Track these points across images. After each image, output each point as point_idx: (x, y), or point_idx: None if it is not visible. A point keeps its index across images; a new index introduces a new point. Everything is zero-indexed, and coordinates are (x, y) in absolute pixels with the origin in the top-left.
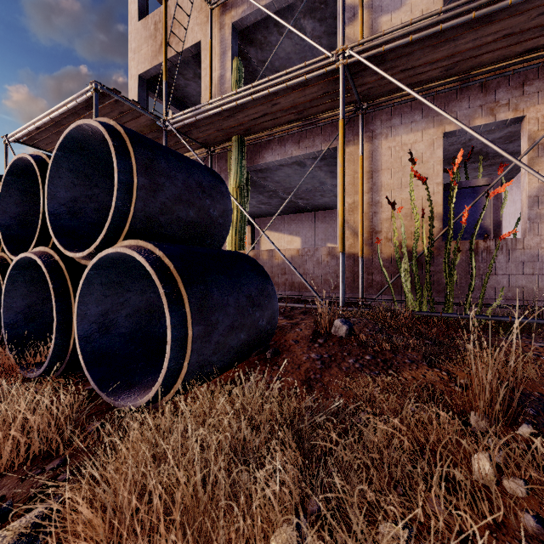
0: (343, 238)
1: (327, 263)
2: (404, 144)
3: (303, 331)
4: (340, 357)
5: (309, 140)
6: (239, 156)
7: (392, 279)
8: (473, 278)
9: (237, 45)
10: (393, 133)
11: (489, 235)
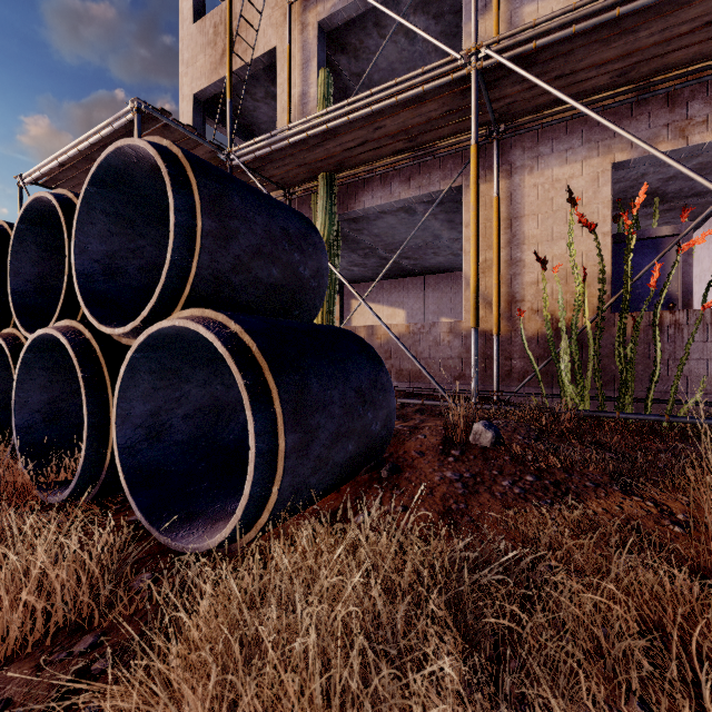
0: (477, 309)
1: (448, 343)
2: (556, 179)
3: (427, 438)
4: (488, 477)
5: (424, 177)
6: (328, 200)
7: (539, 365)
8: (658, 364)
9: (324, 52)
10: (541, 165)
11: (675, 304)
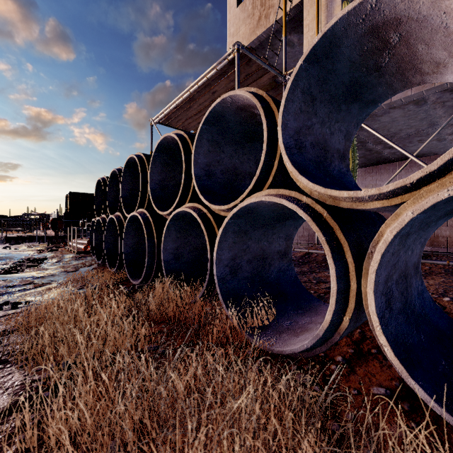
0: None
1: None
2: None
3: None
4: None
5: None
6: None
7: None
8: None
9: None
10: None
11: None
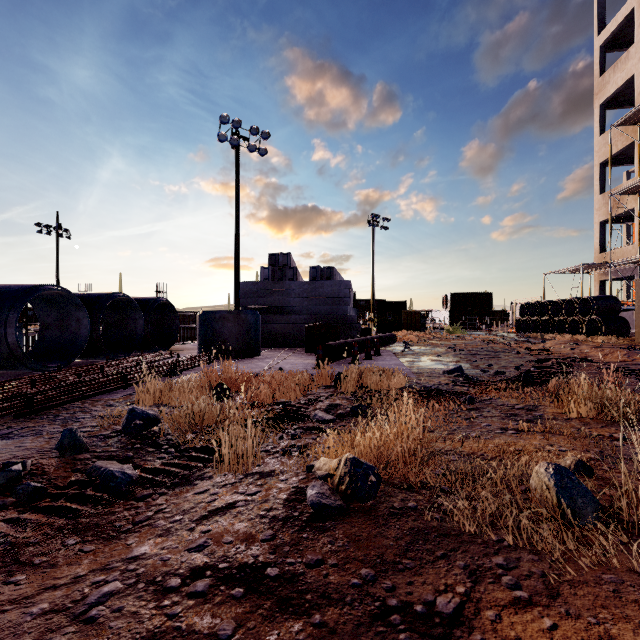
0: None
1: None
2: None
3: None
4: None
5: None
6: None
7: None
8: None
9: None
10: None
11: None
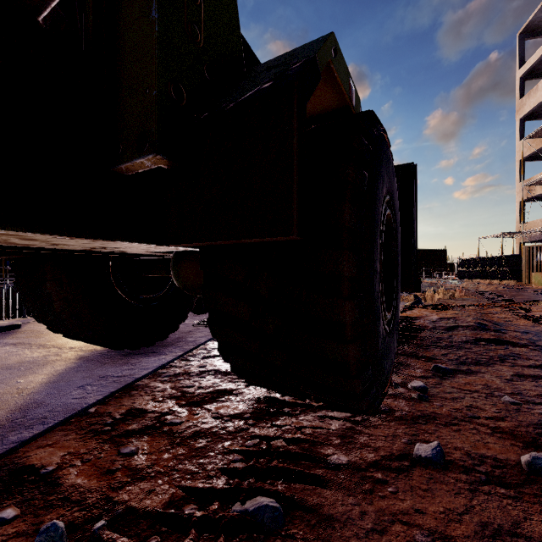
0: None
1: None
2: None
3: None
4: None
5: None
6: None
7: None
8: None
9: None
10: None
11: None
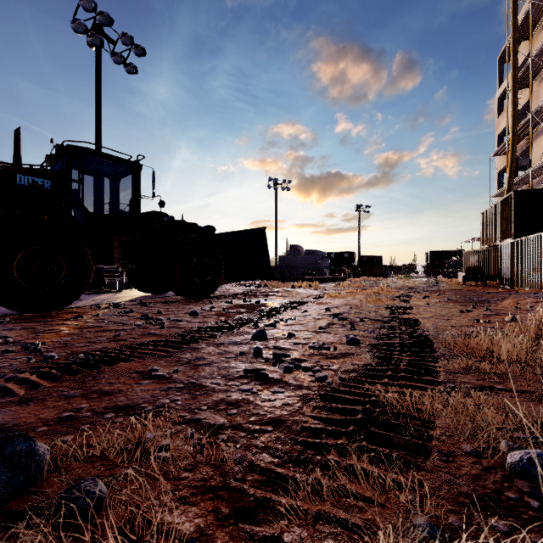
0: None
1: None
2: None
3: None
4: None
5: None
6: None
7: None
8: None
9: None
10: None
11: None
